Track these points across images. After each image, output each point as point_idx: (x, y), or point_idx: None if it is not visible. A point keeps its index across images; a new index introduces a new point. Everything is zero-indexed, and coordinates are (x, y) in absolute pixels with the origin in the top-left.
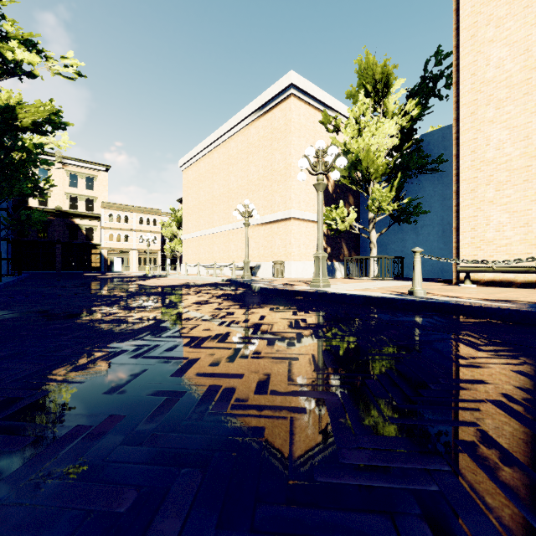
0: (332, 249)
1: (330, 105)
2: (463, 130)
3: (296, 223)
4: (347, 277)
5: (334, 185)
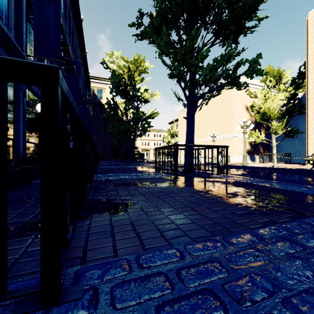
0: (253, 149)
1: (252, 83)
2: (309, 104)
3: (235, 138)
4: (262, 162)
5: (255, 119)
